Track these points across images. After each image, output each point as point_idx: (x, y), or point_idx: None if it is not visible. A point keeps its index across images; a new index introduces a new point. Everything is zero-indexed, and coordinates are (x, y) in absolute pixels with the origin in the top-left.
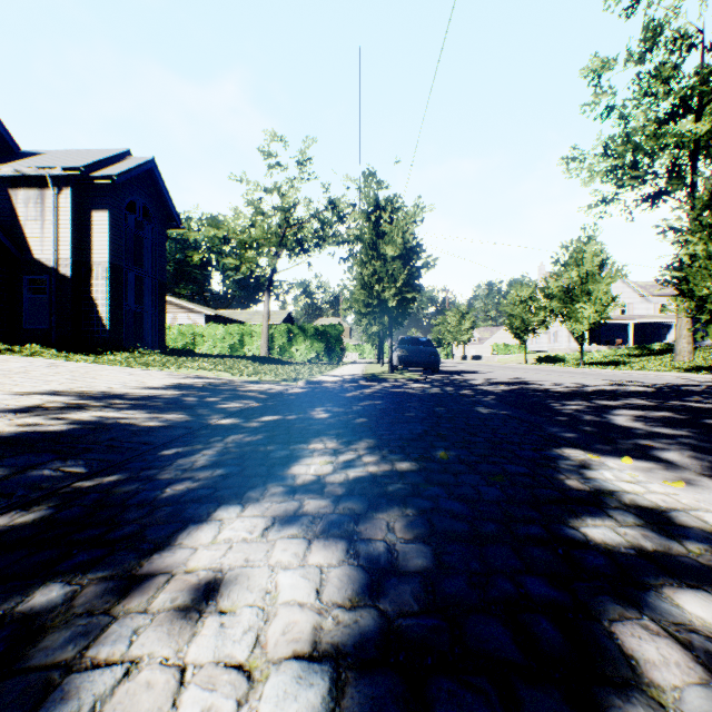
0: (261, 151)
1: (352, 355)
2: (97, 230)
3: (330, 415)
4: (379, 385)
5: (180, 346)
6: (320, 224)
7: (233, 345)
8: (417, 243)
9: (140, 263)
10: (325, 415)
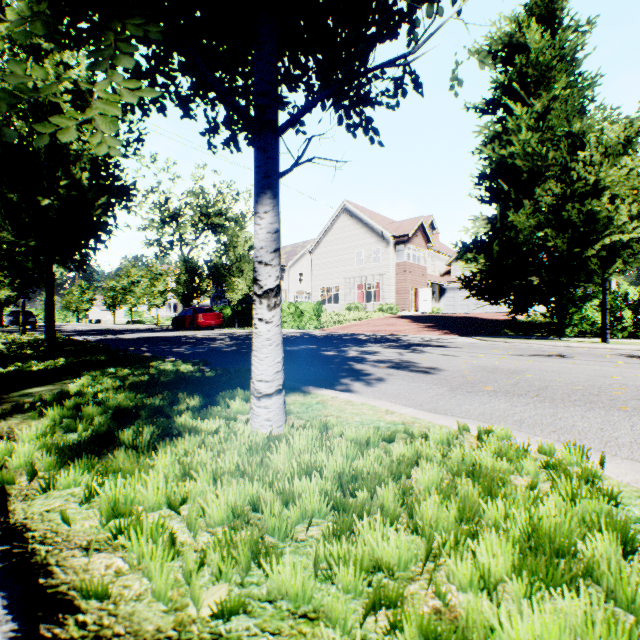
0: None
1: None
2: None
3: None
4: None
5: None
6: None
7: None
8: None
9: None
10: None
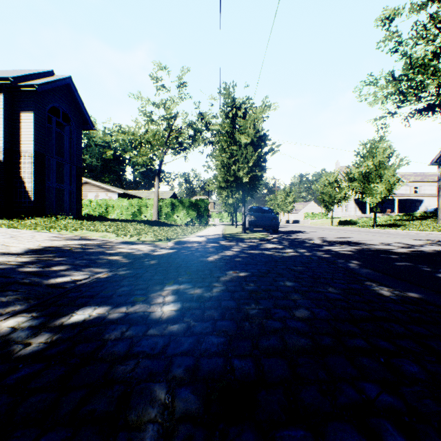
0: (151, 76)
1: (215, 220)
2: (24, 127)
3: (177, 309)
4: (238, 246)
5: (98, 213)
6: (193, 130)
7: (133, 213)
8: (264, 134)
9: (63, 153)
10: (169, 309)
